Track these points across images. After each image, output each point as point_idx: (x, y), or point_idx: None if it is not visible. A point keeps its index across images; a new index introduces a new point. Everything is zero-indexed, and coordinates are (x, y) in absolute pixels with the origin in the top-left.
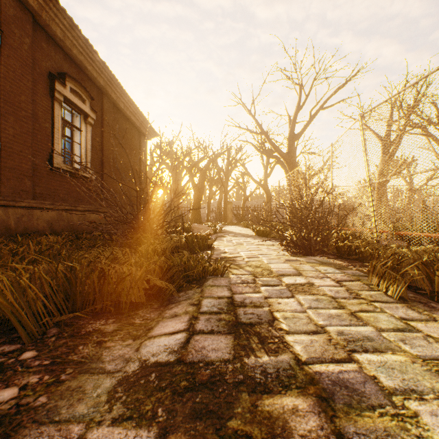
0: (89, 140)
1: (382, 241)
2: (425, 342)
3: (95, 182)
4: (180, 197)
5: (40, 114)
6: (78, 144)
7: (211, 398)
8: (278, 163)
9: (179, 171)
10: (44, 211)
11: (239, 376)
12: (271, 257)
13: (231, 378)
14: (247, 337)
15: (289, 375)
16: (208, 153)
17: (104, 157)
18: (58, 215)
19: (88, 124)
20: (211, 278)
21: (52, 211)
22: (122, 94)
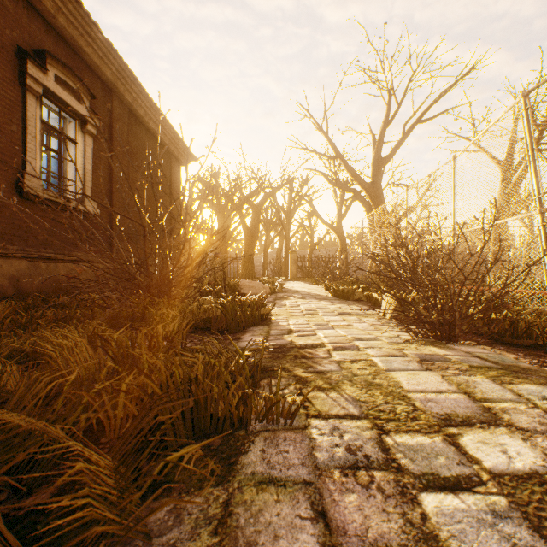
0: (89, 157)
1: (527, 306)
2: None
3: (72, 211)
4: (229, 244)
5: (1, 110)
6: (71, 162)
7: None
8: (357, 199)
9: (227, 211)
10: (4, 261)
11: None
12: (384, 349)
13: None
14: None
15: None
16: (264, 185)
17: (114, 184)
18: (31, 266)
19: (87, 134)
20: (260, 436)
21: (20, 261)
22: (141, 95)
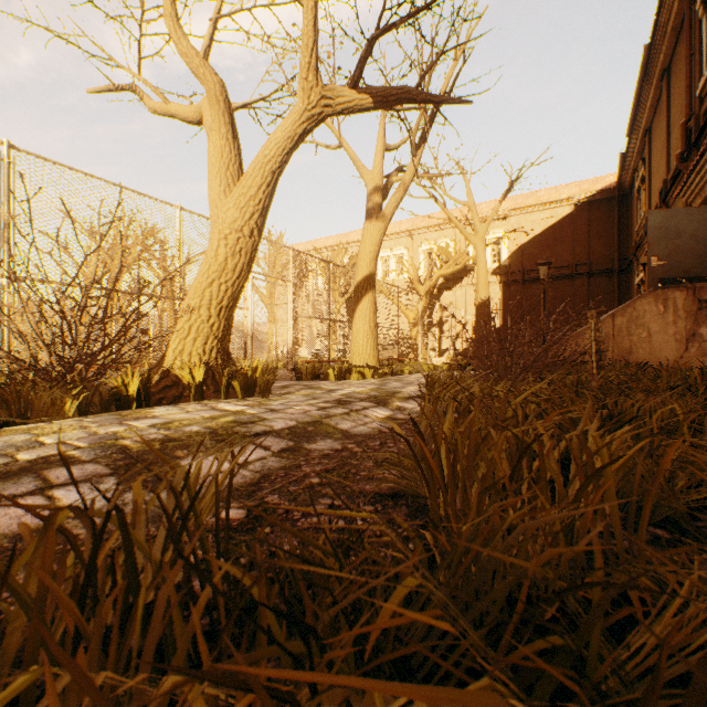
0: None
1: None
2: (3, 438)
3: None
4: None
5: None
6: None
7: (147, 454)
8: None
9: None
10: None
11: (115, 455)
12: None
13: (120, 456)
14: (45, 466)
15: (102, 447)
16: None
17: None
18: None
19: None
20: None
21: None
22: None
